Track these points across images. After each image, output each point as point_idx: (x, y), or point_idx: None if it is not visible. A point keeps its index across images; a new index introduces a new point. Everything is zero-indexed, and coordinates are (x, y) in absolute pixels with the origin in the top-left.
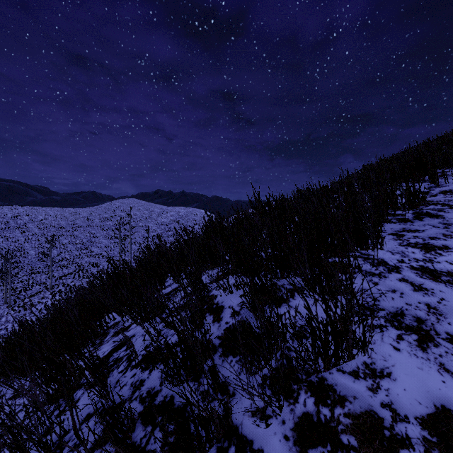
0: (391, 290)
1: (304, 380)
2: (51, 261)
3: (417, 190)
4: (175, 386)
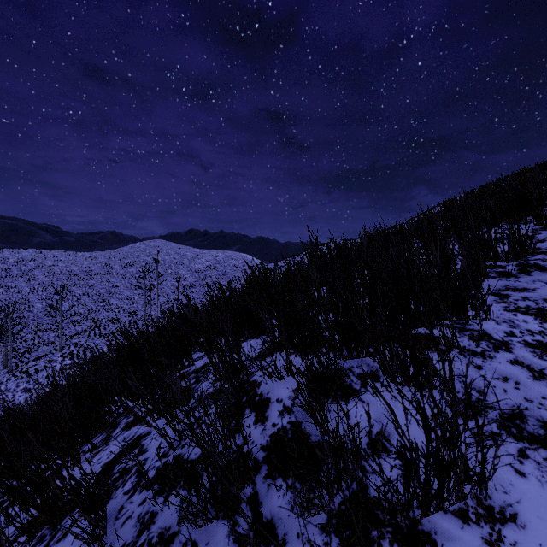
0: (501, 378)
1: (386, 522)
2: (60, 316)
3: (524, 236)
4: (200, 527)
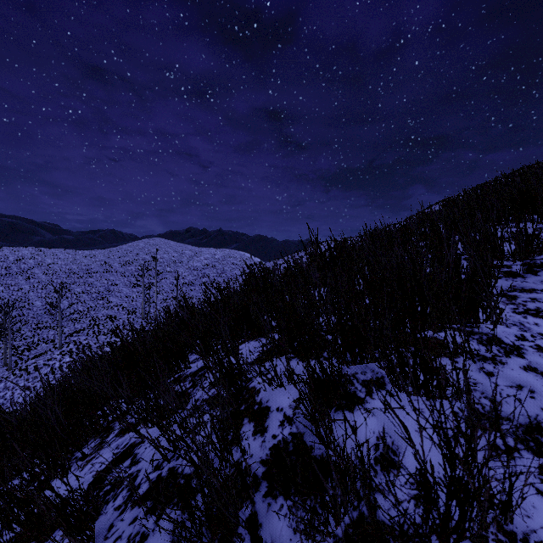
0: (514, 385)
1: None
2: (60, 314)
3: (531, 235)
4: None
